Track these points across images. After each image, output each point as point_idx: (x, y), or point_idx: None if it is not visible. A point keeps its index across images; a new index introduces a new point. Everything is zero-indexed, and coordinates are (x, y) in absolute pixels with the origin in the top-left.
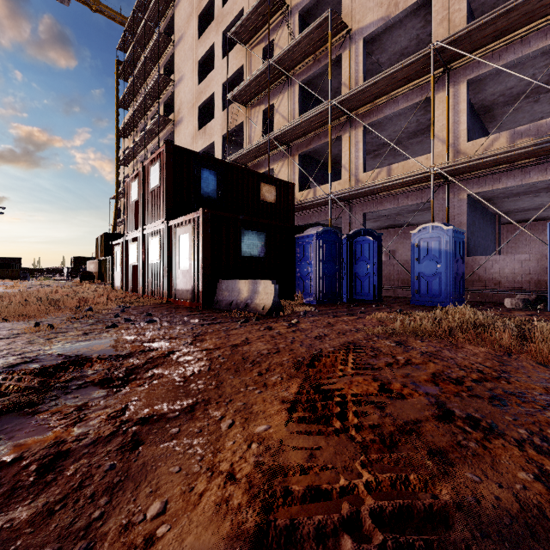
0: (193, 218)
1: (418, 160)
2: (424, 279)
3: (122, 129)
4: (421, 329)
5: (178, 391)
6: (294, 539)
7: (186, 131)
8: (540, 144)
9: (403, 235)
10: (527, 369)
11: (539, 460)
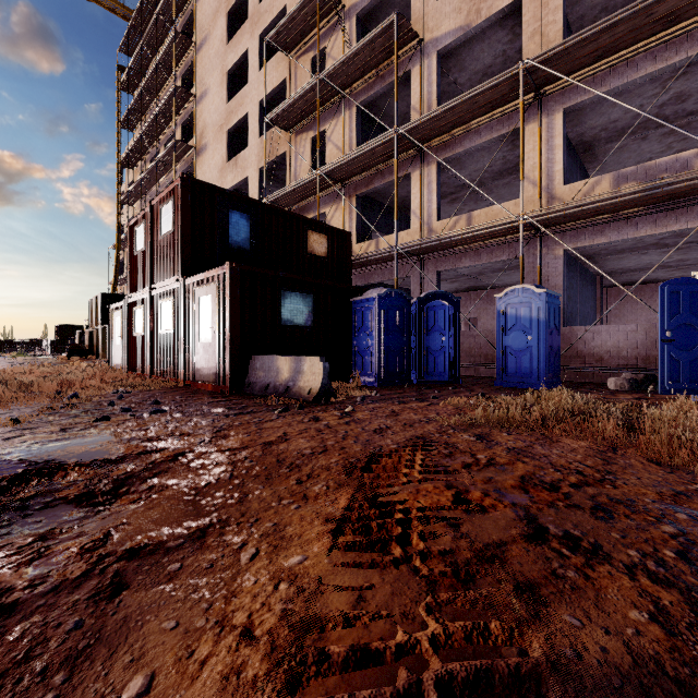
0: (218, 275)
1: (504, 206)
2: (511, 355)
3: (125, 156)
4: (508, 418)
5: (185, 508)
6: None
7: (212, 161)
8: (648, 190)
9: (487, 299)
10: (636, 469)
11: (654, 592)
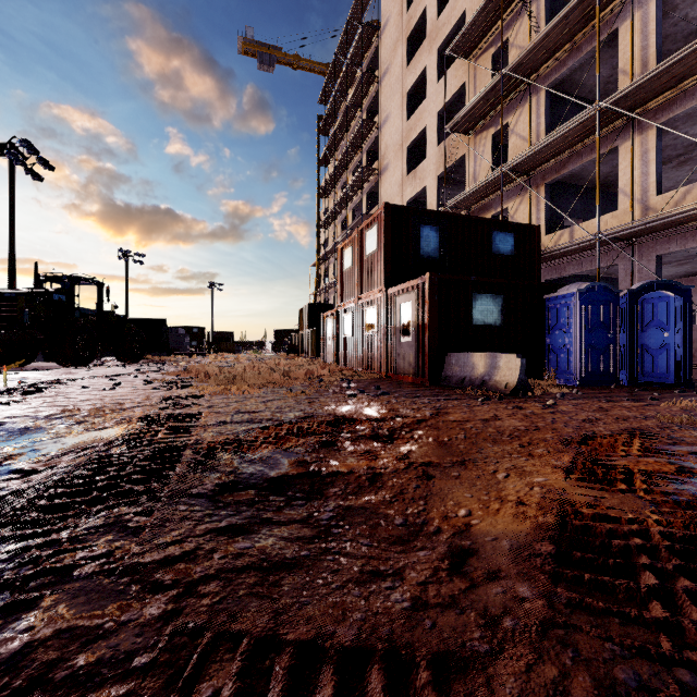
0: (417, 285)
1: None
2: None
3: (323, 189)
4: None
5: (442, 450)
6: (588, 533)
7: (393, 178)
8: None
9: None
10: None
11: None
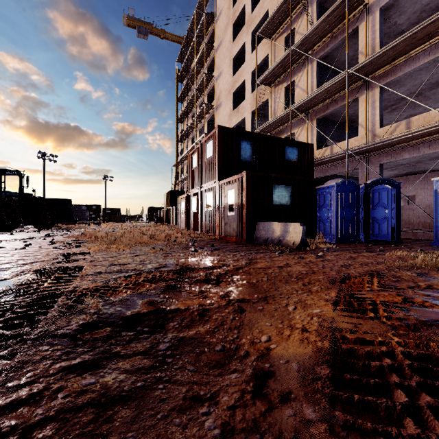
0: (238, 178)
1: None
2: None
3: (180, 117)
4: None
5: (252, 289)
6: (353, 355)
7: (224, 112)
8: None
9: (424, 180)
10: None
11: None
